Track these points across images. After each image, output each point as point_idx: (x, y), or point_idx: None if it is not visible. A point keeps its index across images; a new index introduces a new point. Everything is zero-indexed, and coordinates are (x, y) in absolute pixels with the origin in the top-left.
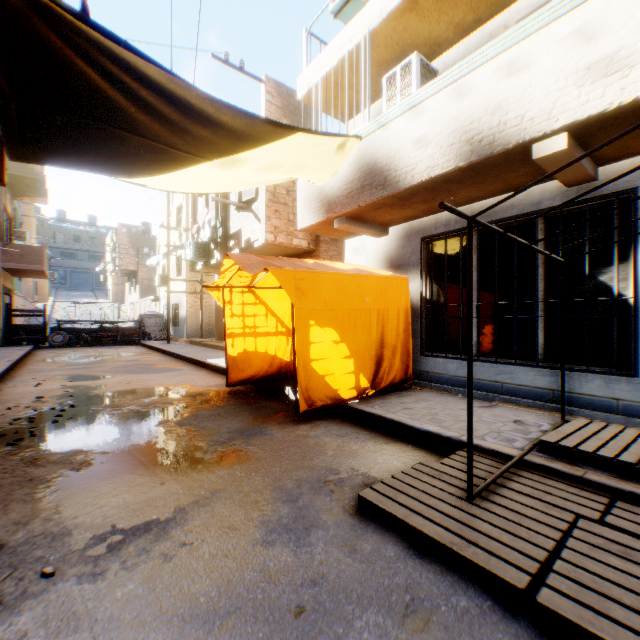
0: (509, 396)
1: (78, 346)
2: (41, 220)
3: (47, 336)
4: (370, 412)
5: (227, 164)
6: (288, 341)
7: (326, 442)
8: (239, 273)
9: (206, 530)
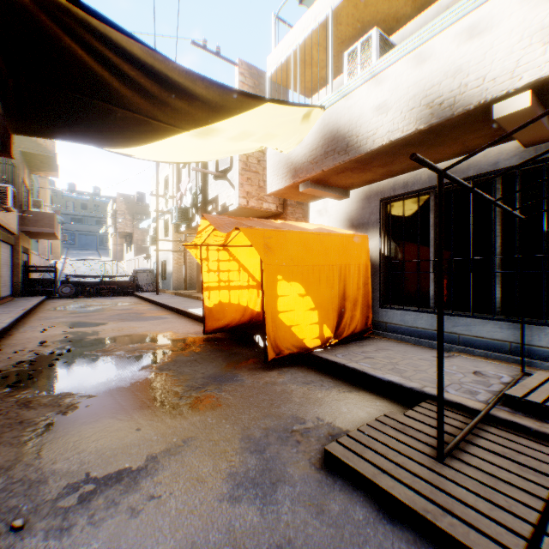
0: (465, 347)
1: (82, 297)
2: (55, 191)
3: (57, 288)
4: (333, 361)
5: (203, 134)
6: (258, 294)
7: (292, 389)
8: (214, 233)
9: (175, 482)
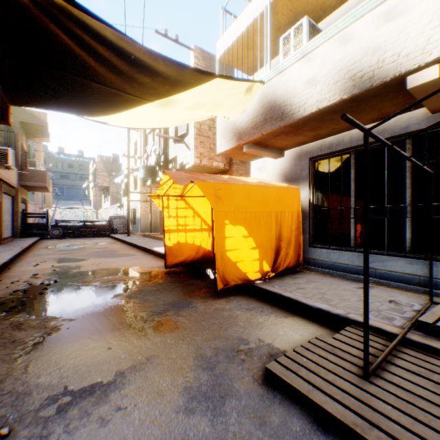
0: (381, 279)
1: (69, 237)
2: (48, 154)
3: (49, 231)
4: (271, 291)
5: (164, 104)
6: (209, 235)
7: (238, 315)
8: (173, 186)
9: (139, 395)
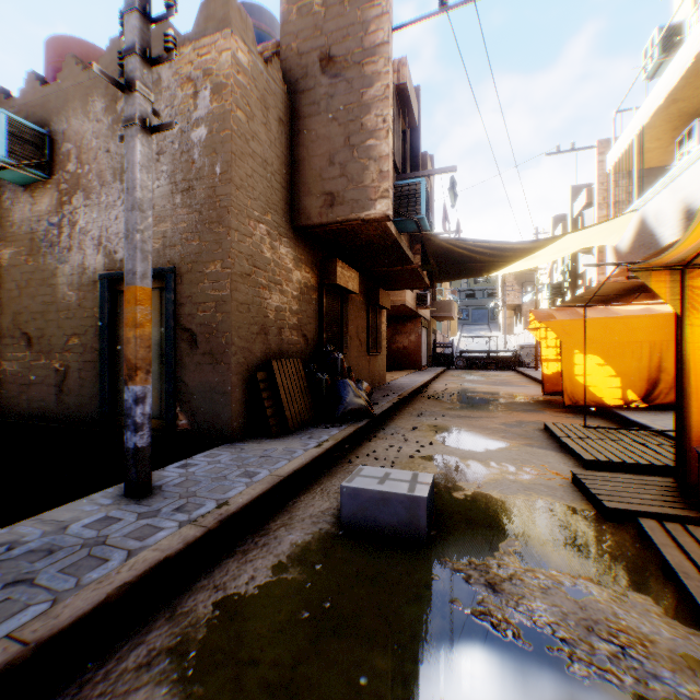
0: None
1: (471, 369)
2: None
3: (453, 361)
4: (614, 412)
5: (528, 259)
6: None
7: (568, 419)
8: None
9: (484, 420)
